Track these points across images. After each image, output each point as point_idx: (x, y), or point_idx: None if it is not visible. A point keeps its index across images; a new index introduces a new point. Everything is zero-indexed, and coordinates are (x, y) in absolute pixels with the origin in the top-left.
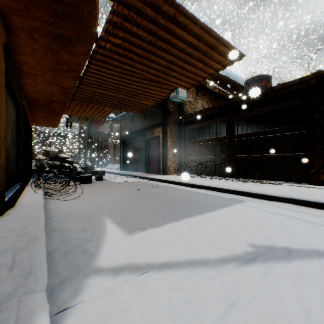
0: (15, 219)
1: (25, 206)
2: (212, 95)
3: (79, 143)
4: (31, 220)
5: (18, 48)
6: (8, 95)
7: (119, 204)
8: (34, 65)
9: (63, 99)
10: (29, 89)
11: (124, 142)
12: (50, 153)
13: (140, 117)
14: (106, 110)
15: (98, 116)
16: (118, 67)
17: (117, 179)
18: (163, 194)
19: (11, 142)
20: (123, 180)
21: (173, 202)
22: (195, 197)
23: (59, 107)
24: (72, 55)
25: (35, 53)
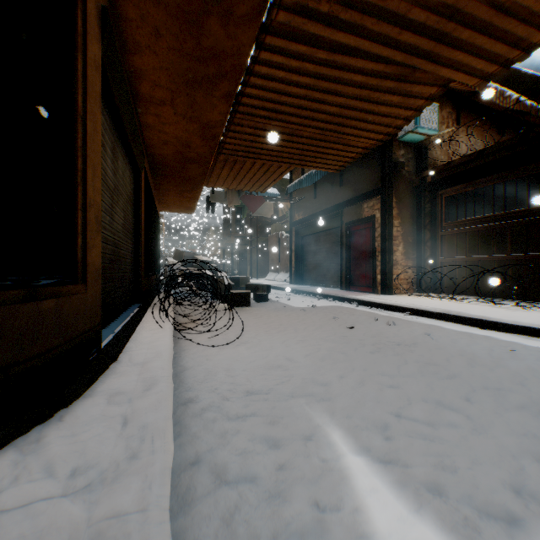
0: (99, 421)
1: (135, 363)
2: (492, 122)
3: (223, 240)
4: (136, 430)
5: (128, 37)
6: (116, 140)
7: (334, 369)
8: (157, 77)
9: (204, 155)
10: (152, 140)
11: (297, 233)
12: (184, 254)
13: (331, 184)
14: (274, 171)
15: (259, 186)
16: (318, 47)
17: (292, 300)
18: (426, 344)
19: (123, 230)
20: (306, 304)
21: (485, 376)
22: (534, 362)
23: (197, 172)
24: (227, 28)
25: (157, 41)
